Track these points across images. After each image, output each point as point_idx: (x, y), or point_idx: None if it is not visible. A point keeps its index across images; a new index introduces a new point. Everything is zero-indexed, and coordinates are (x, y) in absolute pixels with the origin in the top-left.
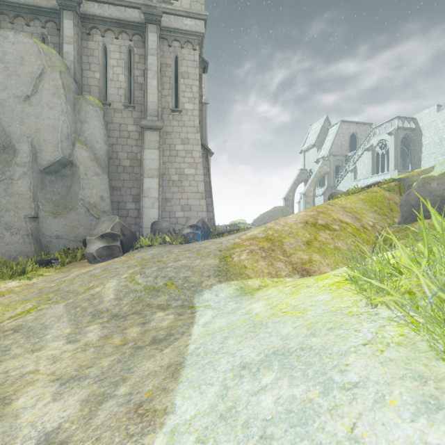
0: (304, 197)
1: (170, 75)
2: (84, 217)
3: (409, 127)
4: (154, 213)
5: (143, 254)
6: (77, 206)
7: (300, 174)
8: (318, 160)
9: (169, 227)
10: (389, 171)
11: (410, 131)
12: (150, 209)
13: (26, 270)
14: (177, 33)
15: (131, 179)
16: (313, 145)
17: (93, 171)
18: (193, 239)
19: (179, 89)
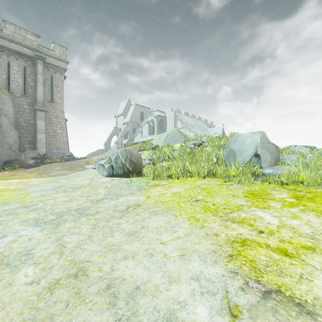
0: (116, 144)
1: (48, 84)
2: (7, 150)
3: (162, 115)
4: (44, 150)
5: (54, 164)
6: (4, 145)
7: (114, 130)
8: (124, 123)
9: (52, 156)
10: (155, 134)
11: (163, 117)
12: (41, 148)
13: (1, 170)
14: (53, 66)
15: (27, 133)
16: (122, 114)
17: (10, 128)
18: (69, 160)
19: (54, 92)
